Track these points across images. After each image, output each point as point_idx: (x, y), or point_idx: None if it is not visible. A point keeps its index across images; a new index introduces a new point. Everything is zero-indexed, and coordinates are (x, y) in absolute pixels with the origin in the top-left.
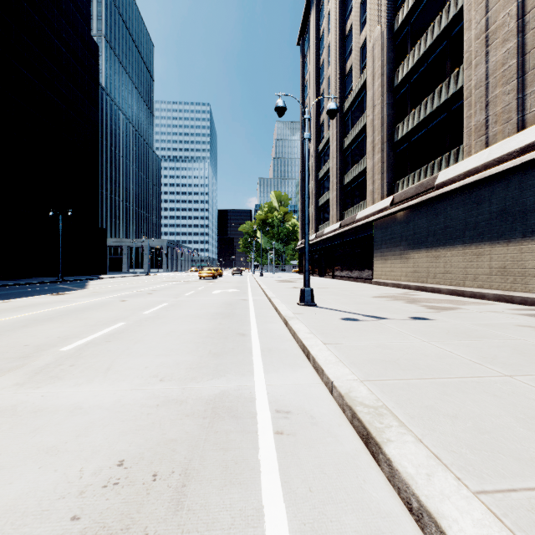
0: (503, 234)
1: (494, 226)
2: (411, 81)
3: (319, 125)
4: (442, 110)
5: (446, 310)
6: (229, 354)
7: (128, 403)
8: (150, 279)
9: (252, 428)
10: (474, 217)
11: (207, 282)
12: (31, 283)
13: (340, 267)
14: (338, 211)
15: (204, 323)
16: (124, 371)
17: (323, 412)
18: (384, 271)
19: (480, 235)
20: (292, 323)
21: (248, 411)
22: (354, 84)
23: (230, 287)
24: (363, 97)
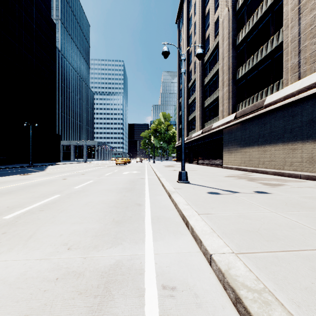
0: (311, 136)
1: (304, 130)
2: (247, 41)
3: (189, 72)
4: (268, 58)
5: (277, 186)
6: (127, 221)
7: (31, 276)
8: (86, 165)
9: (138, 312)
10: (290, 125)
11: (120, 167)
12: (11, 167)
13: (202, 158)
14: (201, 123)
15: (113, 196)
16: (42, 239)
17: (205, 288)
18: (230, 160)
19: (294, 136)
20: (174, 196)
21: (137, 287)
22: (211, 45)
23: (134, 170)
24: (216, 53)
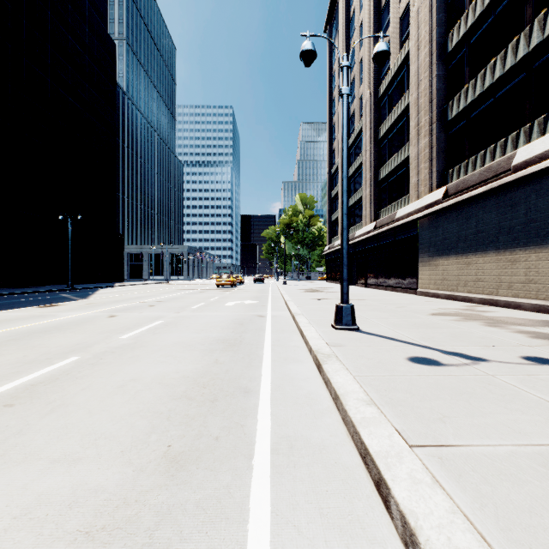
0: None
1: None
2: (470, 43)
3: (349, 117)
4: (518, 71)
5: None
6: (203, 460)
7: None
8: (165, 287)
9: None
10: None
11: (224, 291)
12: (35, 292)
13: (375, 275)
14: (373, 210)
15: (191, 361)
16: None
17: None
18: (434, 279)
19: None
20: (331, 371)
21: None
22: (392, 61)
23: (247, 298)
24: (403, 75)
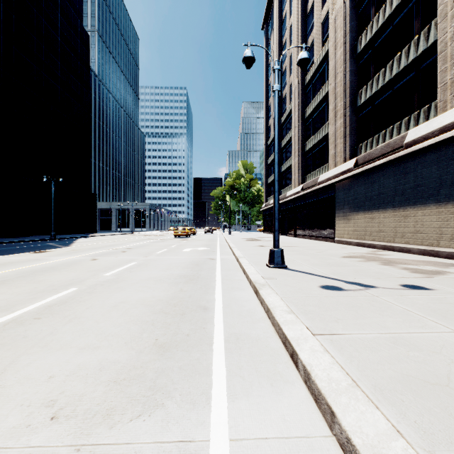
0: None
1: None
2: (375, 46)
3: (282, 99)
4: (410, 70)
5: (436, 275)
6: (181, 346)
7: None
8: (132, 237)
9: None
10: (451, 174)
11: (181, 240)
12: (25, 241)
13: (302, 227)
14: (300, 175)
15: (163, 290)
16: (11, 387)
17: None
18: (347, 230)
19: None
20: (265, 294)
21: None
22: (316, 57)
23: (200, 246)
24: (324, 68)
